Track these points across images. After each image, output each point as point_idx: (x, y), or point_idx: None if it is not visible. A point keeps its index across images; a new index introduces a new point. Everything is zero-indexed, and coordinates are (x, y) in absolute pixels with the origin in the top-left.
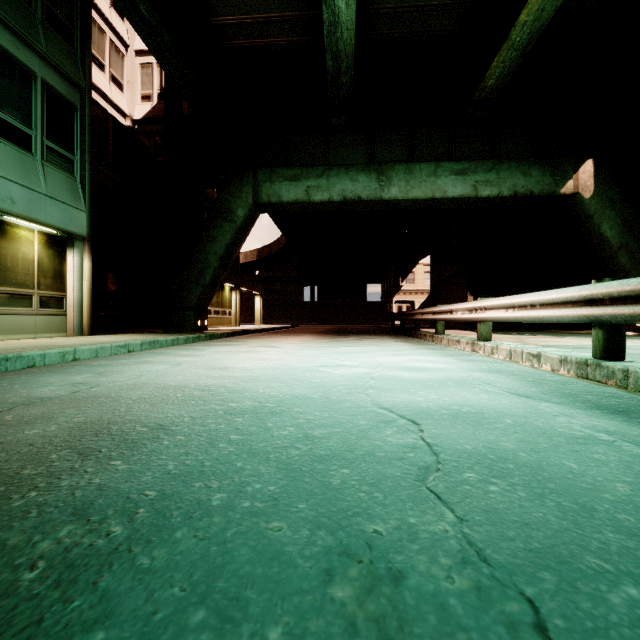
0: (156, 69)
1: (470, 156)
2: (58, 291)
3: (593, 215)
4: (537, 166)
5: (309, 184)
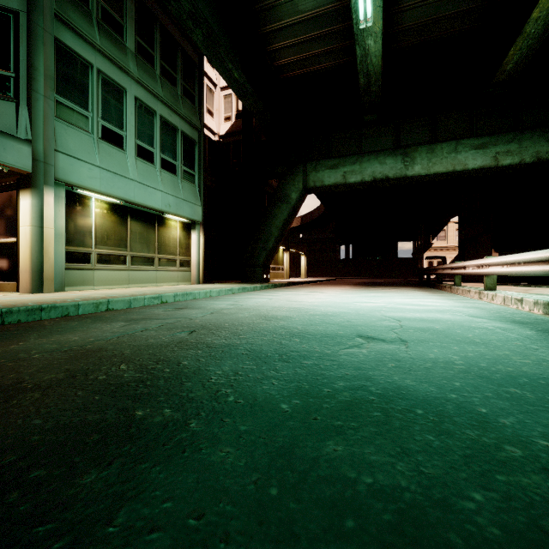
0: (234, 97)
1: (491, 130)
2: (187, 256)
3: None
4: None
5: (345, 170)
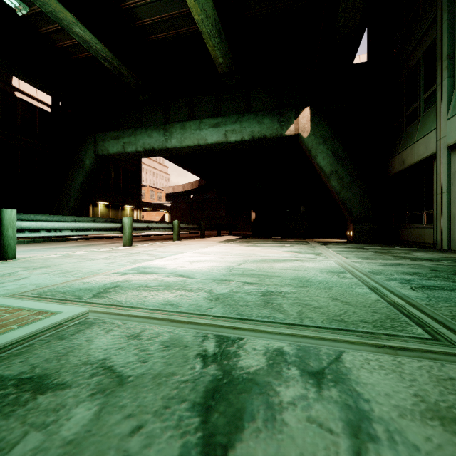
0: None
1: (230, 112)
2: None
3: (310, 150)
4: (268, 116)
5: (124, 141)
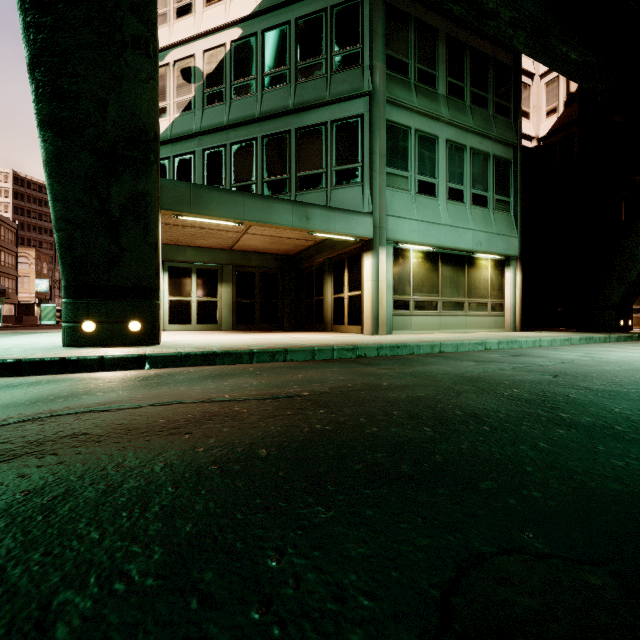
0: (561, 79)
1: None
2: (500, 299)
3: None
4: None
5: None
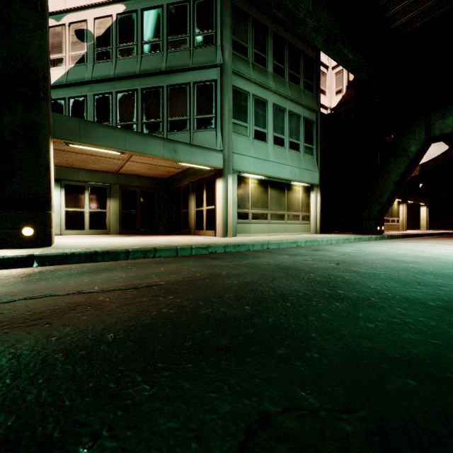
0: (344, 72)
1: None
2: (307, 212)
3: None
4: None
5: None
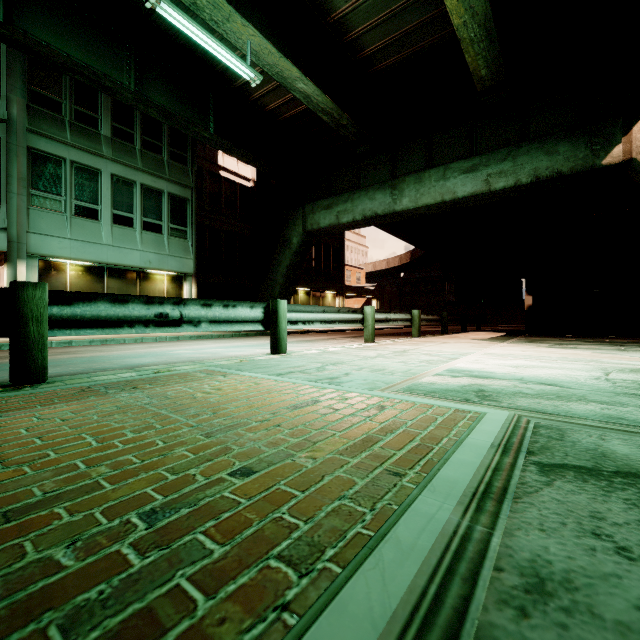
0: None
1: (493, 146)
2: None
3: None
4: (567, 140)
5: (338, 210)
